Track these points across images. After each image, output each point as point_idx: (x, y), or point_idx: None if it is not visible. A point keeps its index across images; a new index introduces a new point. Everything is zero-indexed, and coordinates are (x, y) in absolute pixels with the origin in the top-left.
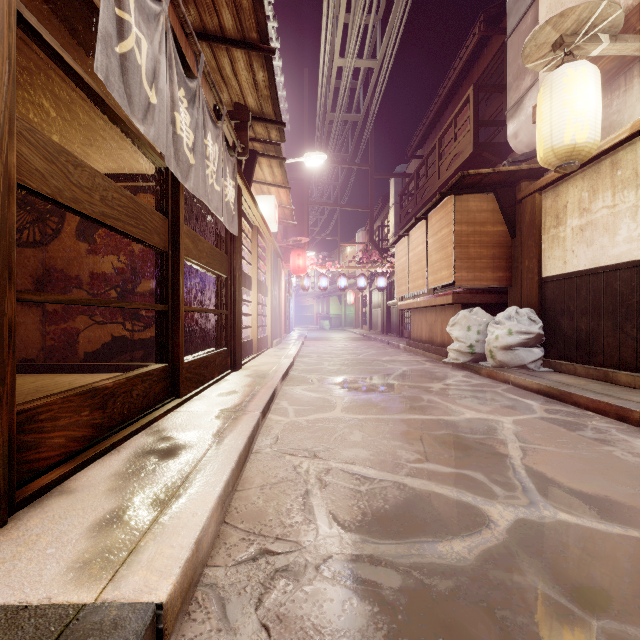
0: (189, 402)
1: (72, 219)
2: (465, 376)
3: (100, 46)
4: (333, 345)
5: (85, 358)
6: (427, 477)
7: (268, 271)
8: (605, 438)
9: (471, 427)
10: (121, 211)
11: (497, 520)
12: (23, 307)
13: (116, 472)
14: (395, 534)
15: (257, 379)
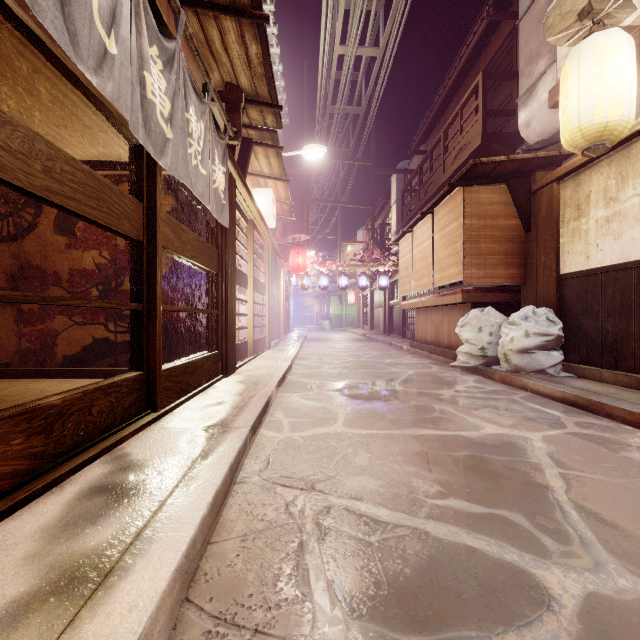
0: (168, 416)
1: (49, 210)
2: (477, 381)
3: None
4: (334, 346)
5: (63, 362)
6: (454, 521)
7: (265, 269)
8: None
9: (496, 446)
10: (75, 188)
11: (560, 596)
12: None
13: (46, 524)
14: (422, 623)
15: (250, 386)
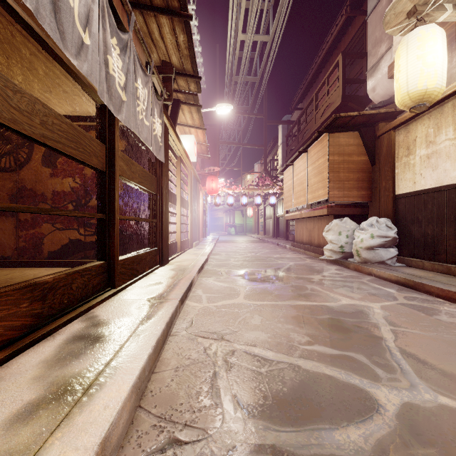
0: (123, 291)
1: (39, 150)
2: (337, 269)
3: None
4: (237, 246)
5: (48, 256)
6: (317, 359)
7: (189, 191)
8: None
9: (348, 312)
10: (61, 135)
11: (385, 404)
12: (1, 217)
13: (45, 359)
14: (294, 420)
15: (179, 272)
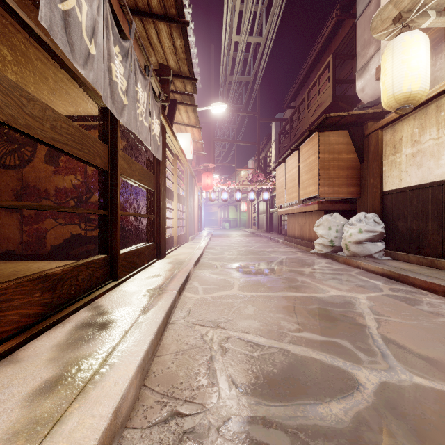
0: (124, 283)
1: (42, 149)
2: (327, 263)
3: (44, 0)
4: (232, 240)
5: (51, 250)
6: (305, 344)
7: (185, 187)
8: (438, 311)
9: (336, 302)
10: (68, 138)
11: (365, 383)
12: (6, 213)
13: (58, 343)
14: (283, 396)
15: (176, 265)
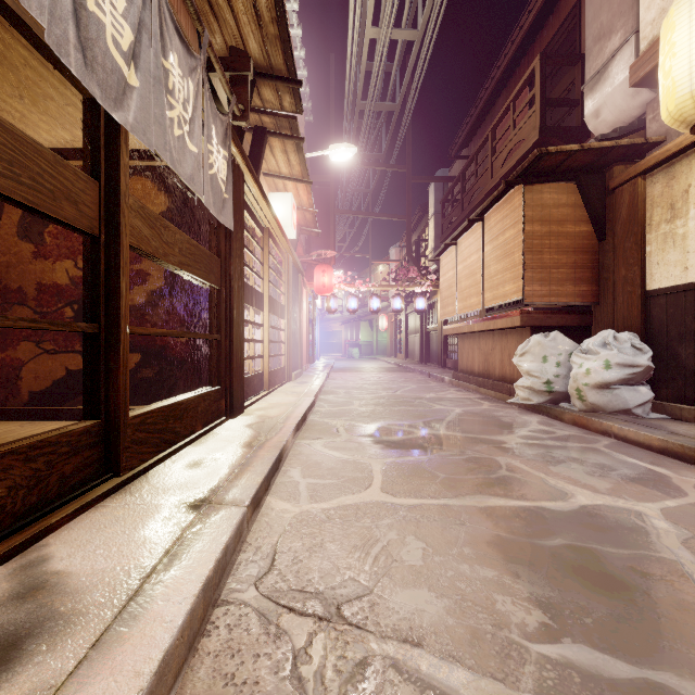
0: (137, 481)
1: (12, 211)
2: (542, 423)
3: None
4: (364, 377)
5: (29, 400)
6: None
7: (285, 288)
8: None
9: (602, 528)
10: None
11: None
12: None
13: None
14: None
15: (259, 432)
